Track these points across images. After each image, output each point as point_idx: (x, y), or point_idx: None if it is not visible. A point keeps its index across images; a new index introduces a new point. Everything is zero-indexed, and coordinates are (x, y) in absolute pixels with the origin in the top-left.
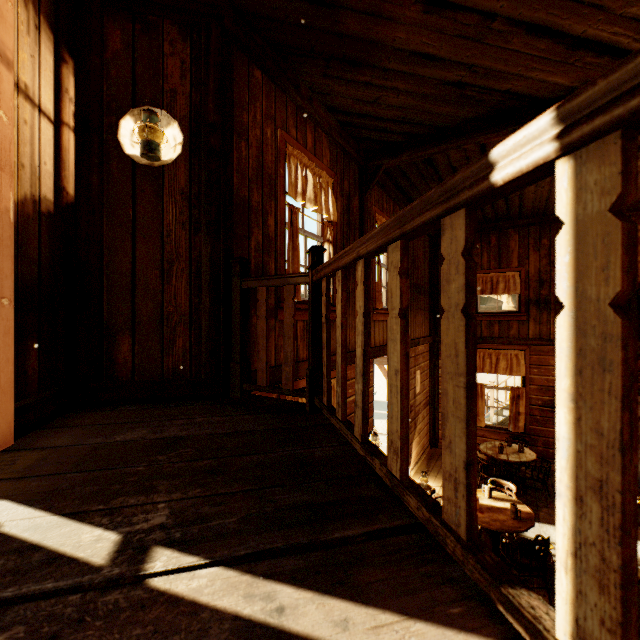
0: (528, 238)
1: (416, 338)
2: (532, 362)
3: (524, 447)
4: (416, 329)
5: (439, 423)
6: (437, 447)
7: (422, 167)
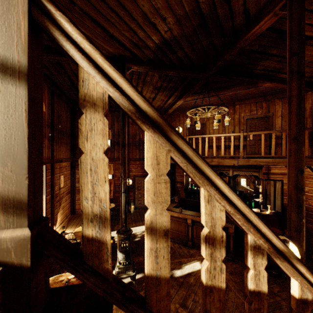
0: (114, 116)
1: (61, 158)
2: (116, 168)
3: (111, 203)
4: (61, 154)
5: (76, 201)
6: (75, 214)
7: (57, 66)
